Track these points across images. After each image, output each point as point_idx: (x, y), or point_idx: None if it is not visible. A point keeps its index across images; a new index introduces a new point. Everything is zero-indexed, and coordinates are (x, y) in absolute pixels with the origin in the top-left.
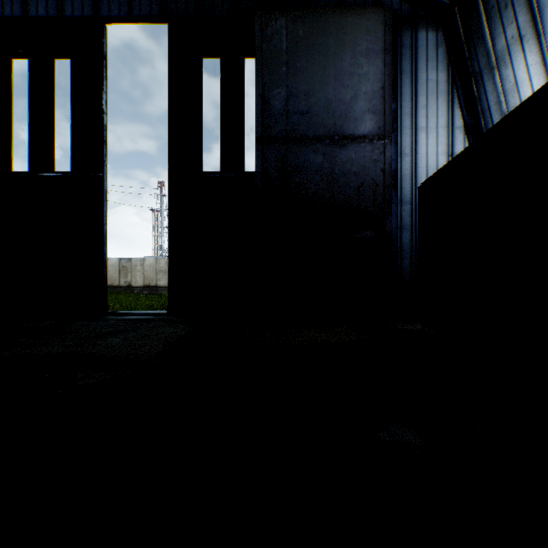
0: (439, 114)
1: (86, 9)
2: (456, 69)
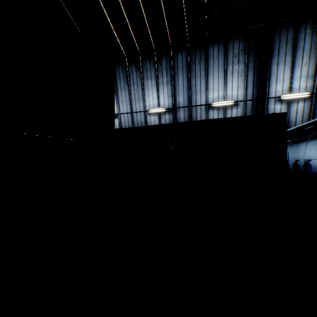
0: None
1: None
2: None
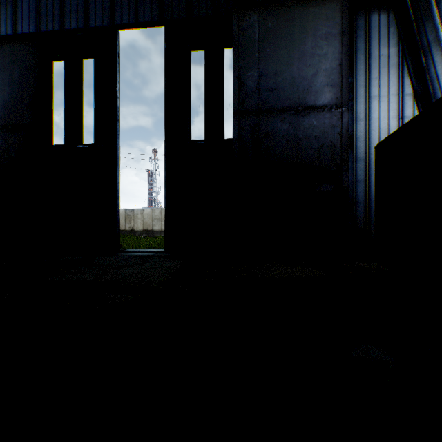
0: (390, 84)
1: (104, 20)
2: (406, 44)
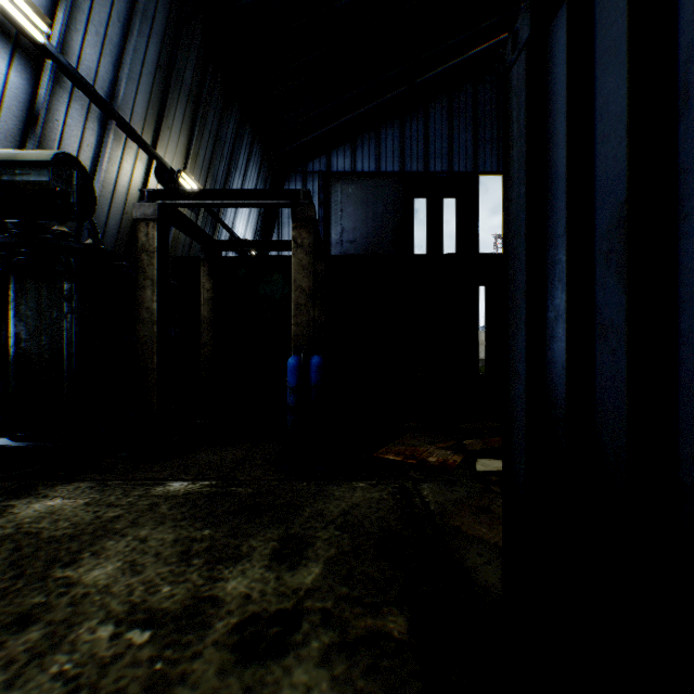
0: None
1: (468, 165)
2: None
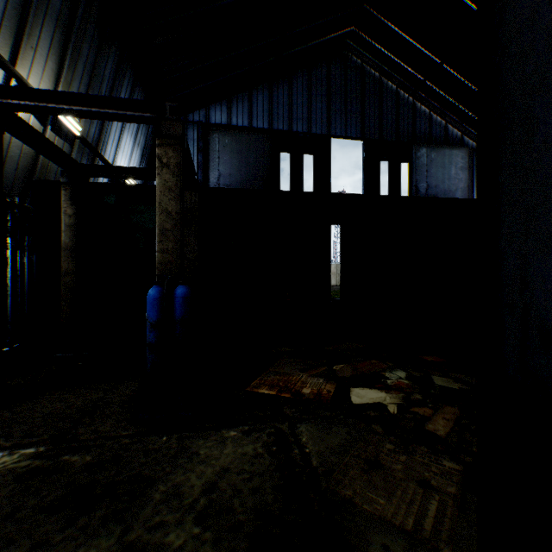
0: None
1: (323, 129)
2: None
